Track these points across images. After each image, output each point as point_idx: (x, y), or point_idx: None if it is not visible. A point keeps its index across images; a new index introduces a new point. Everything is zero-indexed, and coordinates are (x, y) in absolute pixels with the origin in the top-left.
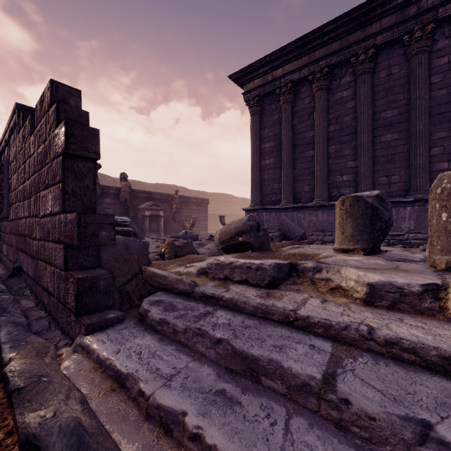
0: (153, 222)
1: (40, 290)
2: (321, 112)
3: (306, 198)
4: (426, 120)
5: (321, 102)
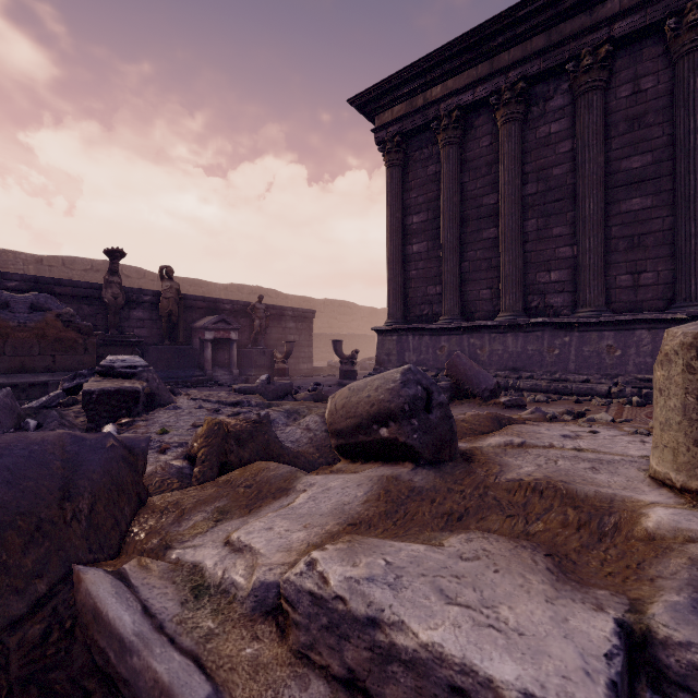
0: (221, 350)
1: None
2: (512, 160)
3: (483, 311)
4: None
5: (512, 143)
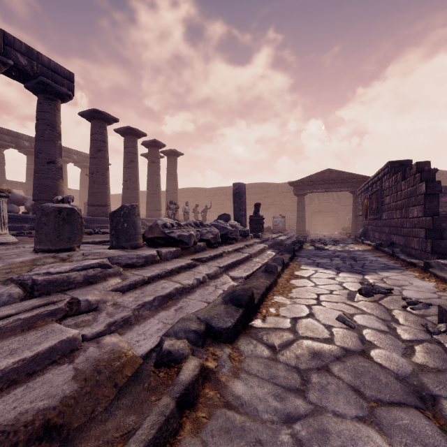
0: None
1: (409, 249)
2: None
3: None
4: None
5: None
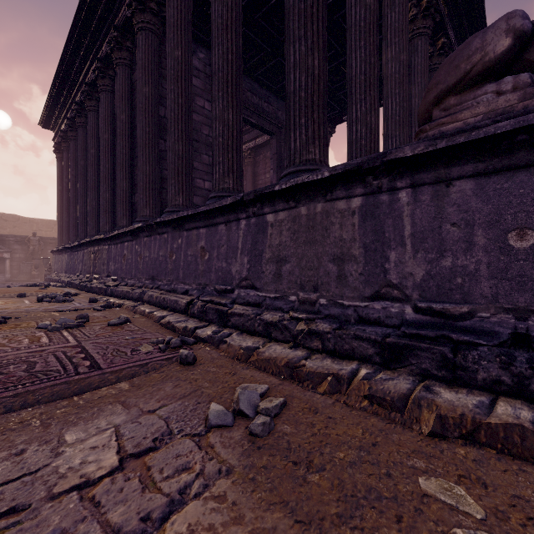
0: (3, 264)
1: None
2: (71, 161)
3: None
4: (92, 172)
5: (71, 152)
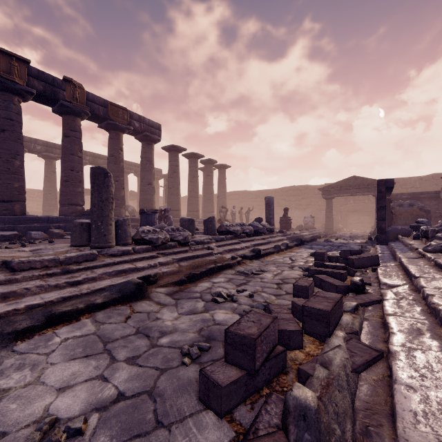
0: None
1: None
2: None
3: None
4: None
5: None
